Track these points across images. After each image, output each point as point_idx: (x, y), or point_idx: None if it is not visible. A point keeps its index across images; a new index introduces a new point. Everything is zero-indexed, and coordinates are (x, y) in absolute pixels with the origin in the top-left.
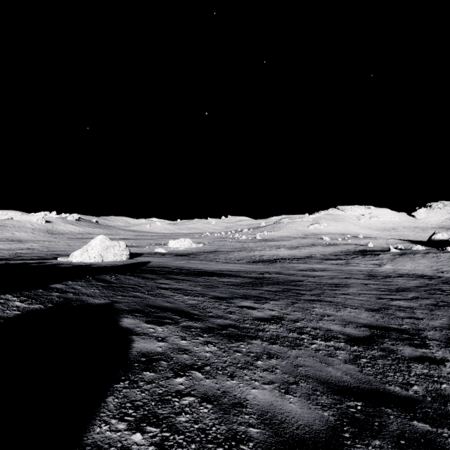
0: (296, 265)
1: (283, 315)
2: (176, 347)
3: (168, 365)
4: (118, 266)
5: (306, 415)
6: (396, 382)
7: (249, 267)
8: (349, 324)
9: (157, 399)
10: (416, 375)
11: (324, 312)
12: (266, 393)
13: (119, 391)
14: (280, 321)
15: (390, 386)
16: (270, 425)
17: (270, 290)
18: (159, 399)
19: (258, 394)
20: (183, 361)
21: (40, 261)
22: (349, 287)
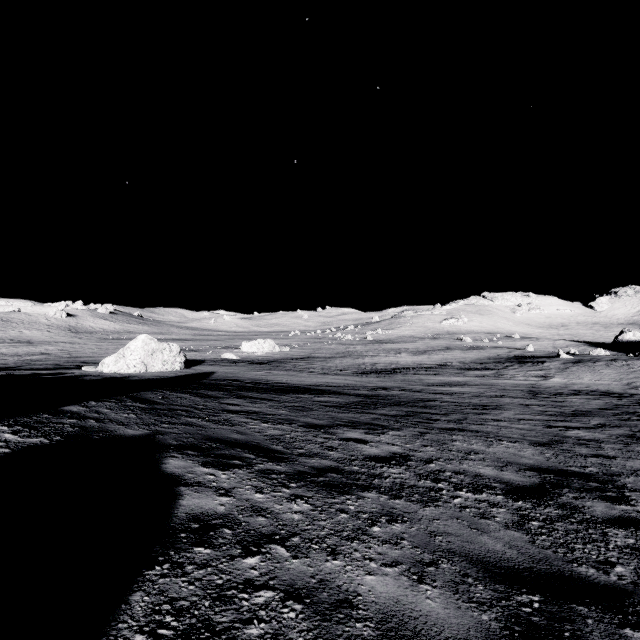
0: (424, 377)
1: (408, 452)
2: (247, 505)
3: (234, 536)
4: (168, 379)
5: (455, 621)
6: (589, 560)
7: (356, 380)
8: (508, 466)
9: (213, 595)
10: (618, 548)
11: (469, 447)
12: (388, 582)
13: (152, 583)
14: (404, 462)
15: (580, 567)
16: (397, 639)
17: (388, 413)
18: (216, 595)
19: (376, 583)
20: (258, 527)
21: (57, 371)
22: (502, 410)
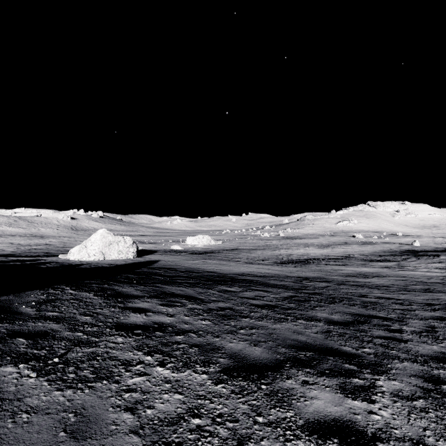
0: (336, 268)
1: None
2: None
3: None
4: (113, 267)
5: None
6: None
7: (278, 270)
8: None
9: None
10: None
11: None
12: None
13: None
14: None
15: None
16: None
17: (332, 318)
18: None
19: None
20: None
21: (37, 258)
22: None
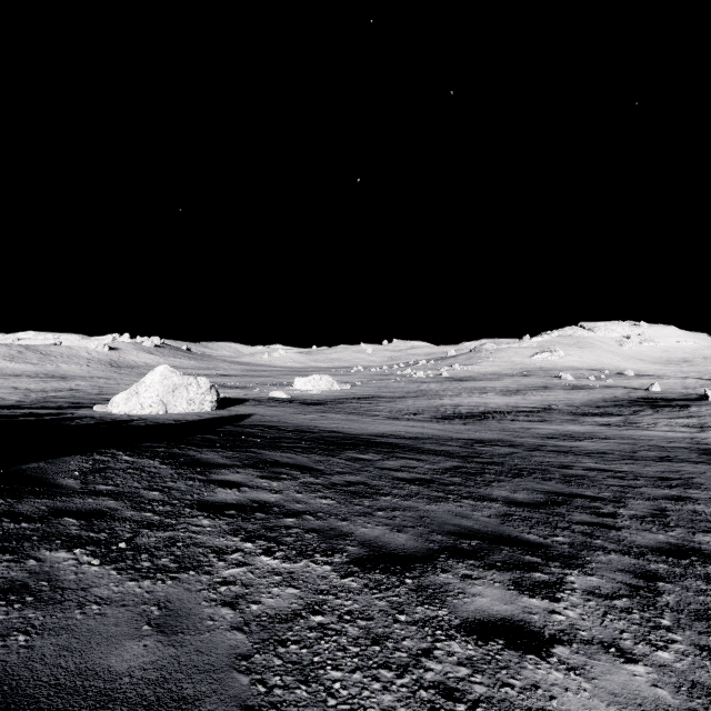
0: (529, 425)
1: (702, 709)
2: None
3: None
4: (181, 424)
5: None
6: None
7: (438, 429)
8: None
9: None
10: None
11: None
12: None
13: None
14: None
15: None
16: None
17: (515, 497)
18: None
19: None
20: None
21: (59, 411)
22: (705, 490)
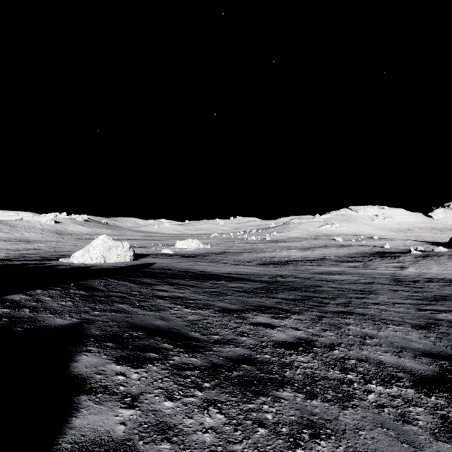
0: (310, 267)
1: (311, 337)
2: (152, 421)
3: None
4: (119, 268)
5: None
6: None
7: (260, 270)
8: (403, 351)
9: None
10: None
11: (363, 331)
12: None
13: None
14: (310, 348)
15: None
16: None
17: (287, 297)
18: None
19: None
20: None
21: (40, 262)
22: (377, 295)
